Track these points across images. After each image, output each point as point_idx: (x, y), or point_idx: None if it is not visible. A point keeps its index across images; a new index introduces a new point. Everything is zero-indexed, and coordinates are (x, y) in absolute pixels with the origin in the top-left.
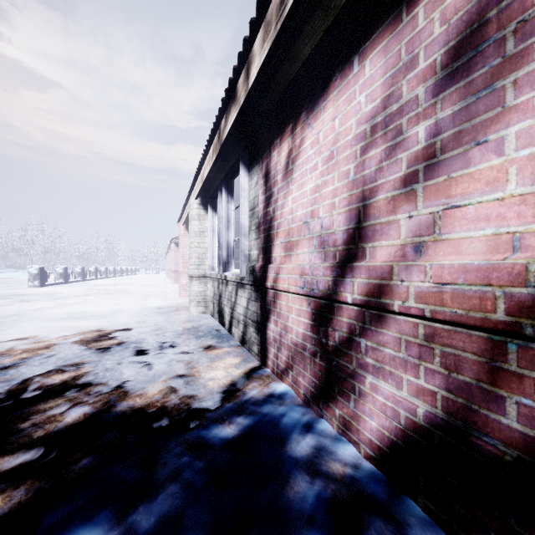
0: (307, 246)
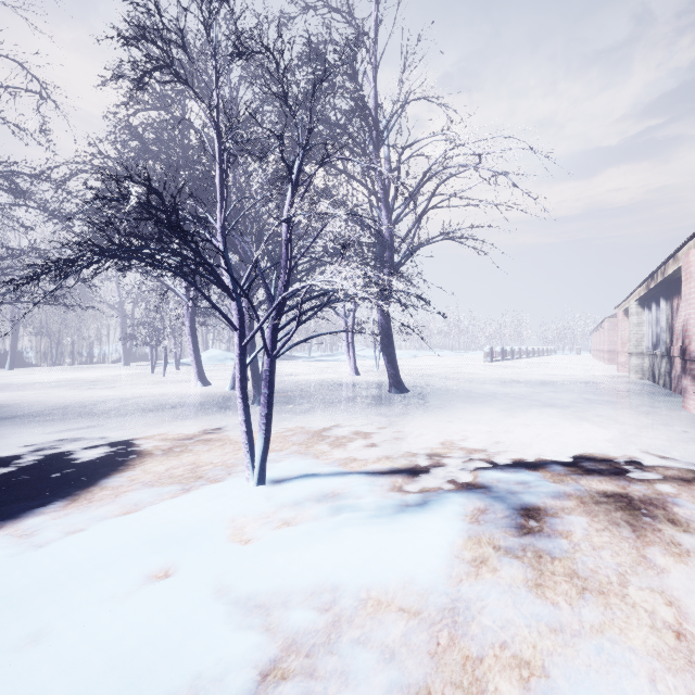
0: (680, 340)
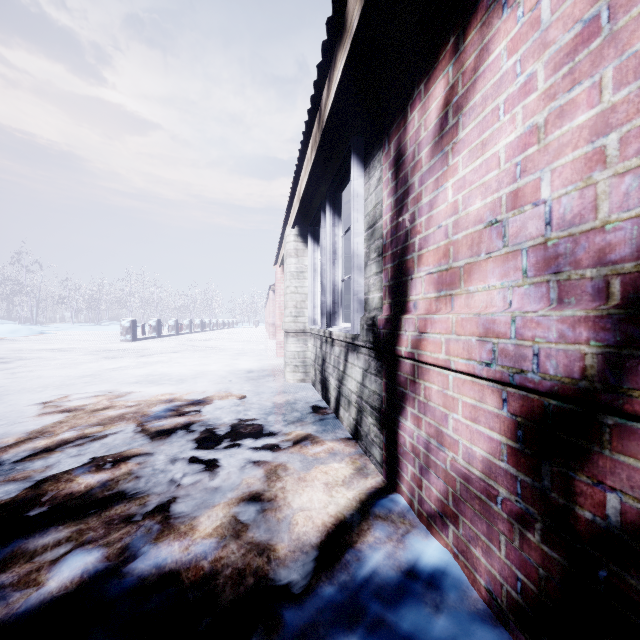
0: (497, 273)
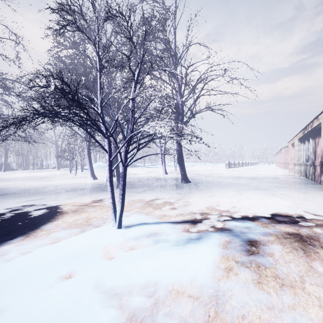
0: (319, 158)
